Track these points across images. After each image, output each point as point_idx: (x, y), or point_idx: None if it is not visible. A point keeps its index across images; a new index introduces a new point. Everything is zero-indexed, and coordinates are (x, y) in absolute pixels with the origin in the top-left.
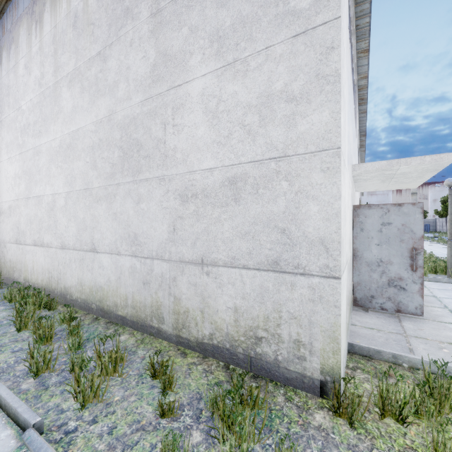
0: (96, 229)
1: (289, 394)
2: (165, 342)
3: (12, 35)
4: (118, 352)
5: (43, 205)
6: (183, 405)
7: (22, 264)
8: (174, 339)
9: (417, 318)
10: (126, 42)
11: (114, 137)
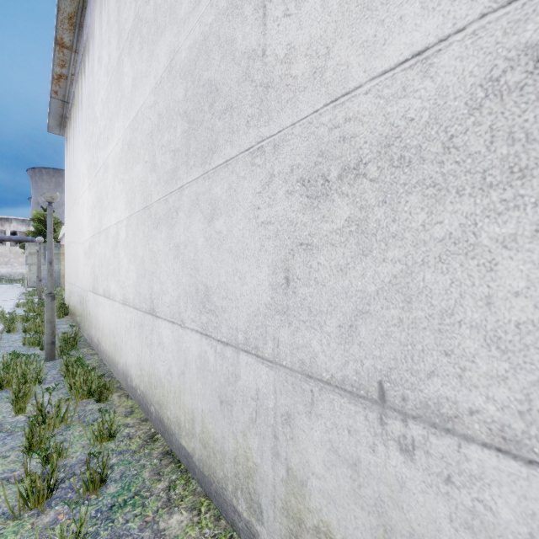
0: (155, 275)
1: None
2: None
3: (90, 29)
4: None
5: (109, 240)
6: None
7: (96, 320)
8: None
9: None
10: None
11: (175, 99)
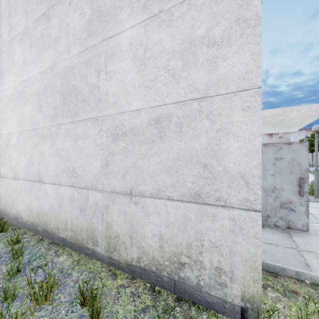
0: (41, 163)
1: None
2: (99, 262)
3: None
4: (48, 282)
5: (0, 142)
6: None
7: None
8: (106, 260)
9: (303, 233)
10: (66, 2)
11: (56, 84)
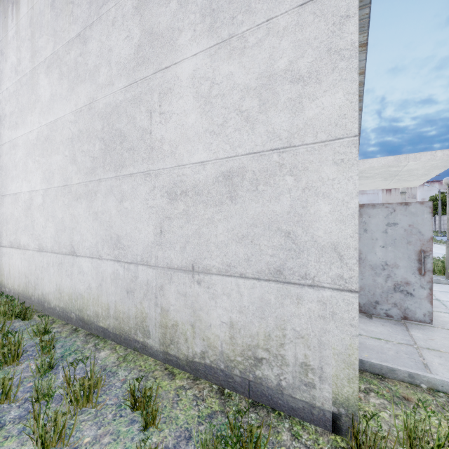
0: (75, 230)
1: (295, 429)
2: (151, 359)
3: None
4: (91, 379)
5: (20, 203)
6: (169, 448)
7: None
8: (161, 356)
9: (425, 326)
10: (108, 21)
11: (94, 127)
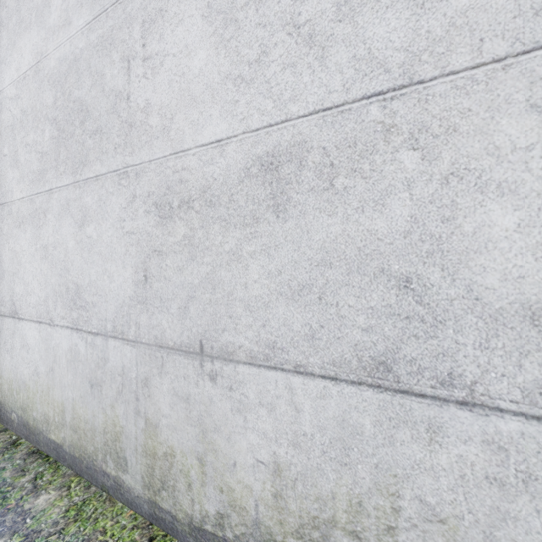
0: (17, 276)
1: None
2: (128, 512)
3: None
4: None
5: None
6: None
7: None
8: (146, 508)
9: None
10: None
11: (43, 102)
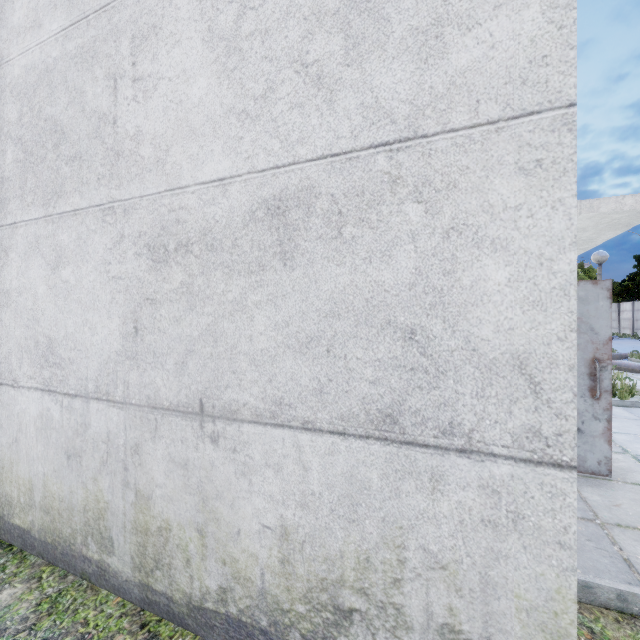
0: None
1: None
2: (115, 599)
3: None
4: None
5: None
6: None
7: None
8: (136, 593)
9: (599, 479)
10: None
11: (4, 117)
